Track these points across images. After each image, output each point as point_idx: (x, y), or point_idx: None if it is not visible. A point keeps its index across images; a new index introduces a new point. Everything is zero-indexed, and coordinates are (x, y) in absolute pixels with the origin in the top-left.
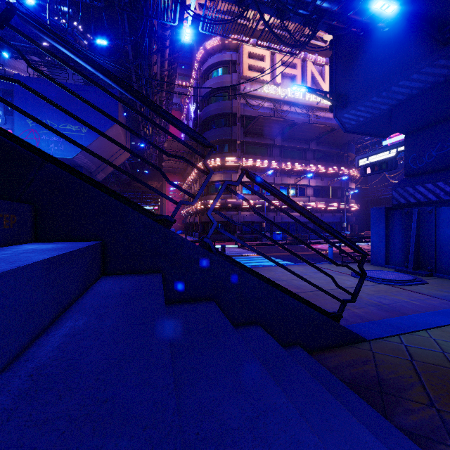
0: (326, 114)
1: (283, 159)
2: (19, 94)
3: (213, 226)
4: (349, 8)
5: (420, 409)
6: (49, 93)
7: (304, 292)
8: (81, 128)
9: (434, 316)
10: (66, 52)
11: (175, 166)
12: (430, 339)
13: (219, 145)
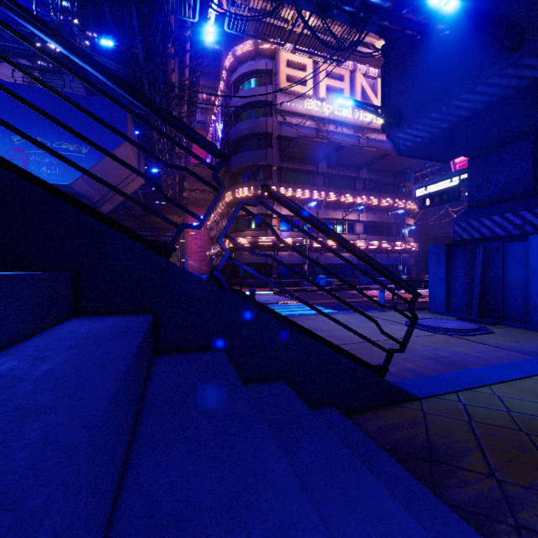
0: (379, 137)
1: (328, 189)
2: (1, 104)
3: (225, 256)
4: (402, 5)
5: (477, 480)
6: (40, 103)
7: (347, 344)
8: (81, 147)
9: (500, 369)
10: (29, 26)
11: (199, 197)
12: (494, 396)
13: (252, 171)
